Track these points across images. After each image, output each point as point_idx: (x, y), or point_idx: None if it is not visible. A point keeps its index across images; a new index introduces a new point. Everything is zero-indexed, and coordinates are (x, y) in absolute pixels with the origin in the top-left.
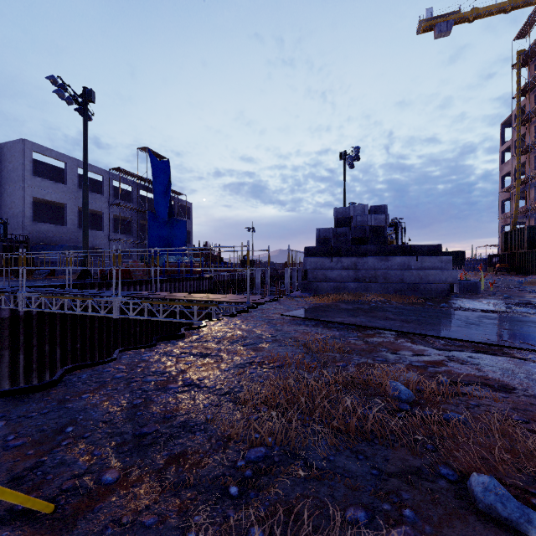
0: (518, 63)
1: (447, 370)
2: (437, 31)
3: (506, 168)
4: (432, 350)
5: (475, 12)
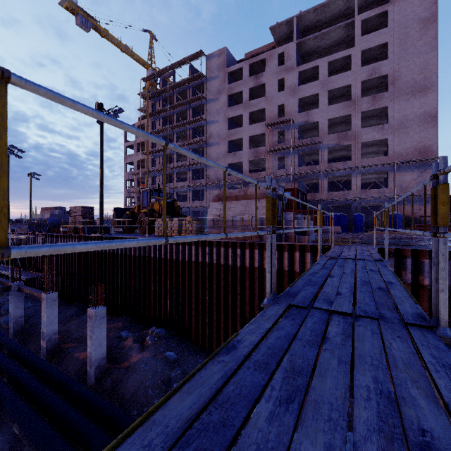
0: (148, 97)
1: None
2: (80, 20)
3: (130, 159)
4: None
5: (107, 33)
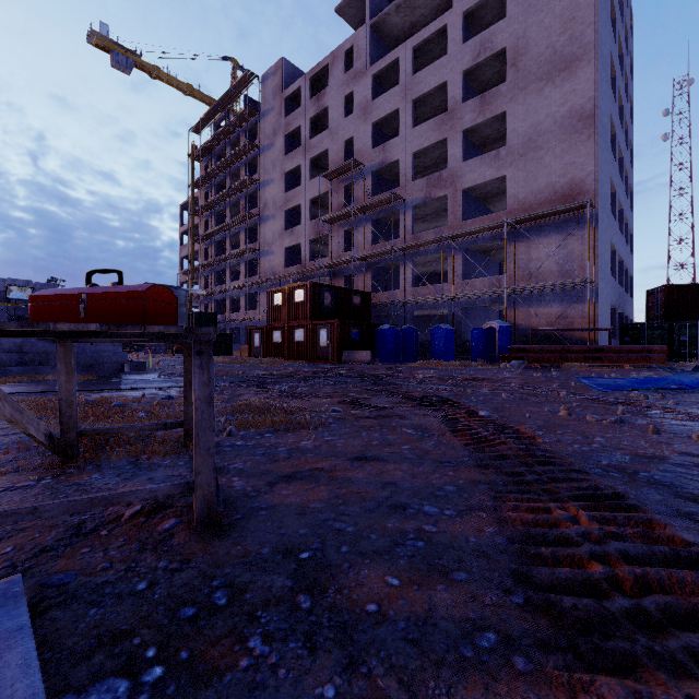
0: (193, 156)
1: (111, 397)
2: (115, 60)
3: (185, 251)
4: (104, 394)
5: (157, 72)
